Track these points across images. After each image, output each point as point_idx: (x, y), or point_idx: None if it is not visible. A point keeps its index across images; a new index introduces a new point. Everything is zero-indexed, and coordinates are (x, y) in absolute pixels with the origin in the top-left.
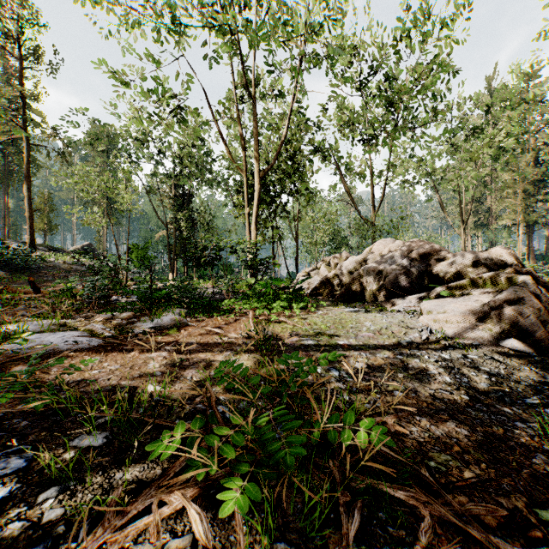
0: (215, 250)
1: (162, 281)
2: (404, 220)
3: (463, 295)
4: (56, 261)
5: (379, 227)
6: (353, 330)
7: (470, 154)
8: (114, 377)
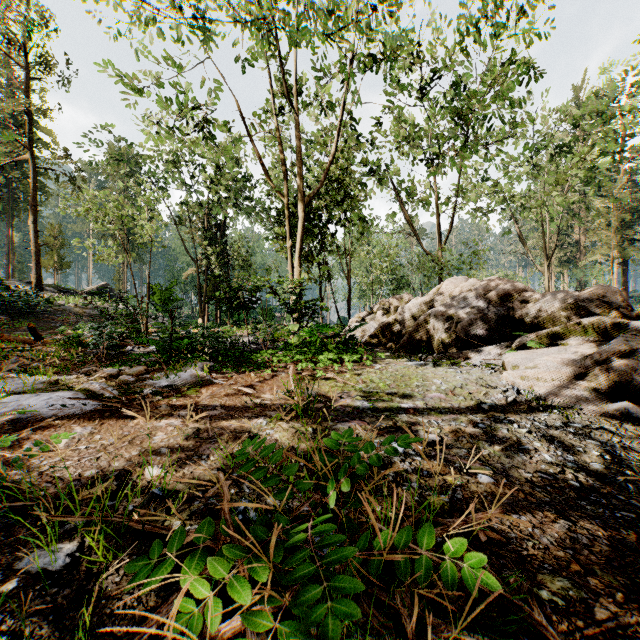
0: (251, 290)
1: (185, 328)
2: (477, 254)
3: (557, 345)
4: (66, 304)
5: (447, 264)
6: (420, 390)
7: (556, 177)
8: (105, 456)
